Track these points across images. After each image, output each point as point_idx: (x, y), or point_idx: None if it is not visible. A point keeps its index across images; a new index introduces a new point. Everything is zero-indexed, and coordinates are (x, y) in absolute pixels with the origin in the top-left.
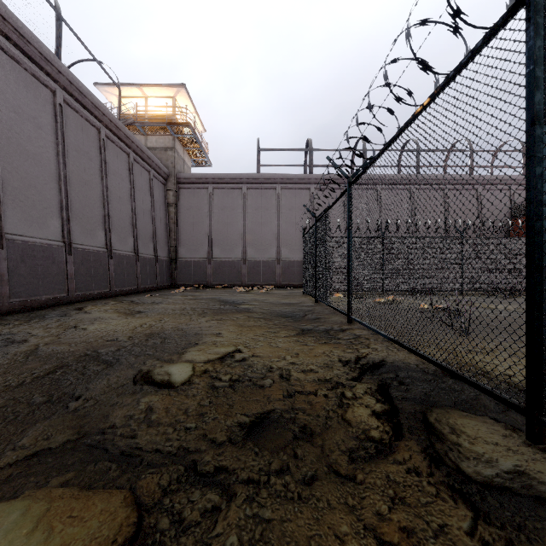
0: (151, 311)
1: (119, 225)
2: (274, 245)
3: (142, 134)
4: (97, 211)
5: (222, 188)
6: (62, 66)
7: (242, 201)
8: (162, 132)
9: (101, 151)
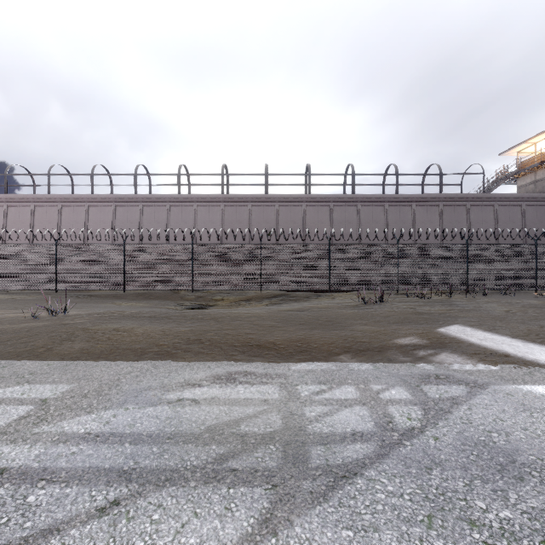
0: None
1: None
2: None
3: (532, 172)
4: None
5: None
6: (440, 195)
7: None
8: None
9: (466, 215)
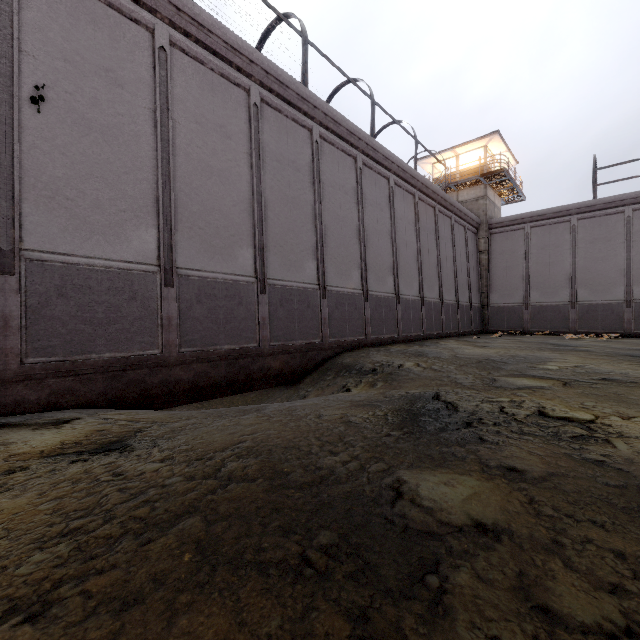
0: (493, 346)
1: (445, 280)
2: (620, 283)
3: (454, 191)
4: (434, 271)
5: (541, 226)
6: (419, 176)
7: (570, 236)
8: (473, 184)
9: (435, 224)
